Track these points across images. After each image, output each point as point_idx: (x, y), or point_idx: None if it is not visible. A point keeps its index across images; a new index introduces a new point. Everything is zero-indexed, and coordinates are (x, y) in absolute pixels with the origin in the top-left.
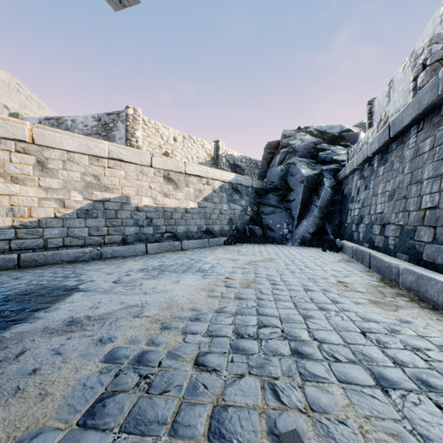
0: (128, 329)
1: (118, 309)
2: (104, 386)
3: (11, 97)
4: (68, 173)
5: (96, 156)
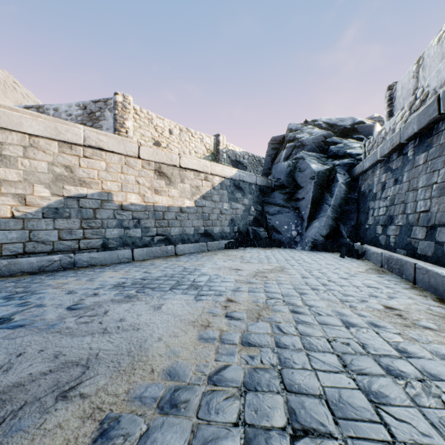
0: (26, 442)
1: (41, 374)
2: None
3: (7, 95)
4: (31, 162)
5: (68, 142)
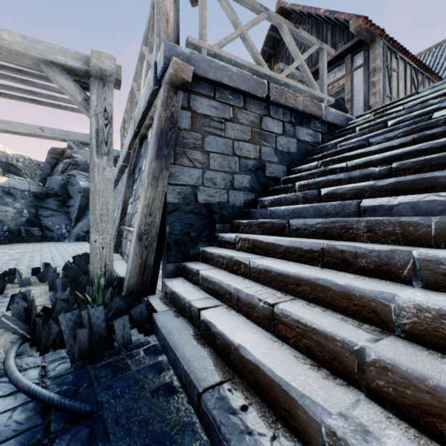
0: None
1: None
2: None
3: None
4: None
5: None
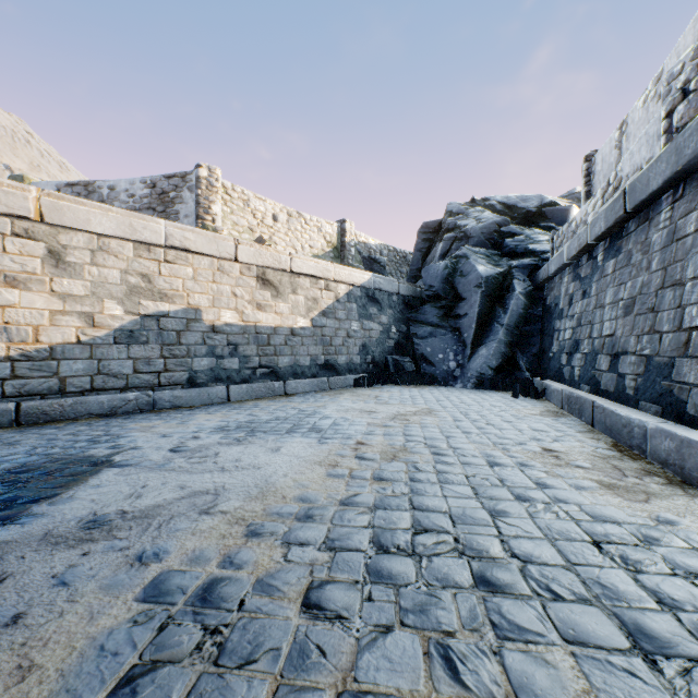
0: (189, 535)
1: (175, 499)
2: (137, 651)
3: (16, 153)
4: (100, 270)
5: (146, 242)
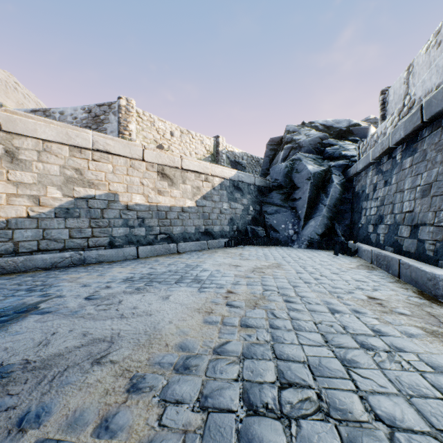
0: (76, 391)
1: (75, 347)
2: None
3: (8, 96)
4: (44, 165)
5: (78, 146)
